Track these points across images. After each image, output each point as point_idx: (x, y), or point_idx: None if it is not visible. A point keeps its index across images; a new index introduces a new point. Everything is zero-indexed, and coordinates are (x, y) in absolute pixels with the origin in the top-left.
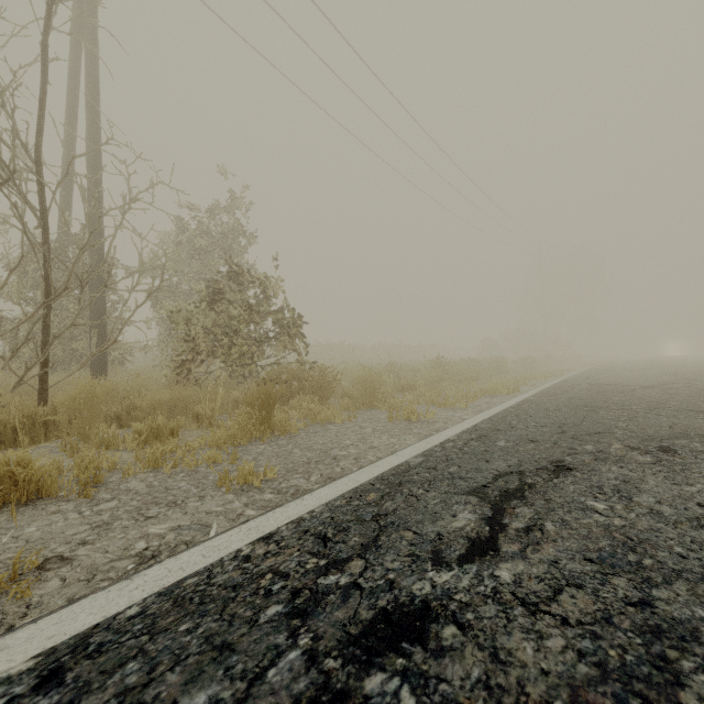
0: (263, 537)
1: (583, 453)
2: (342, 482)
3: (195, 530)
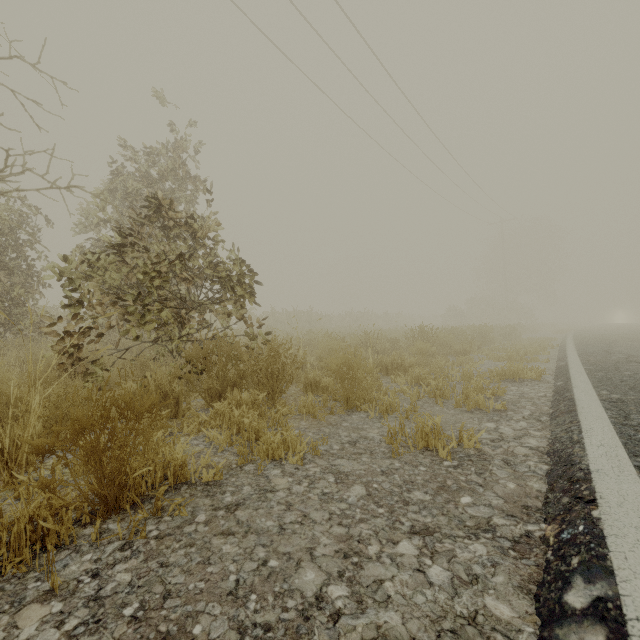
0: None
1: None
2: None
3: None
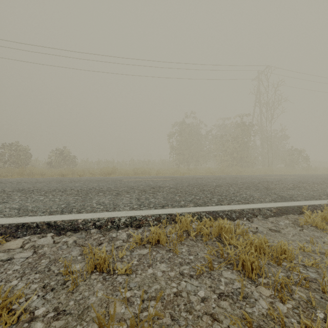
0: None
1: None
2: None
3: None
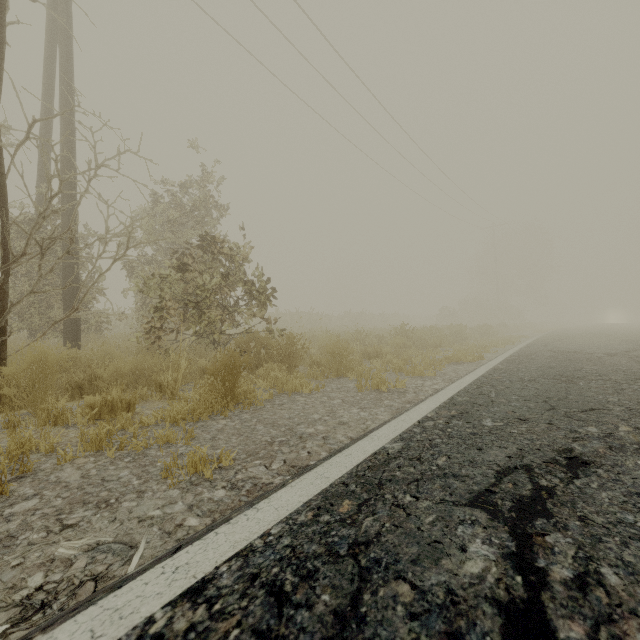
0: (191, 588)
1: (590, 439)
2: (308, 480)
3: (114, 554)
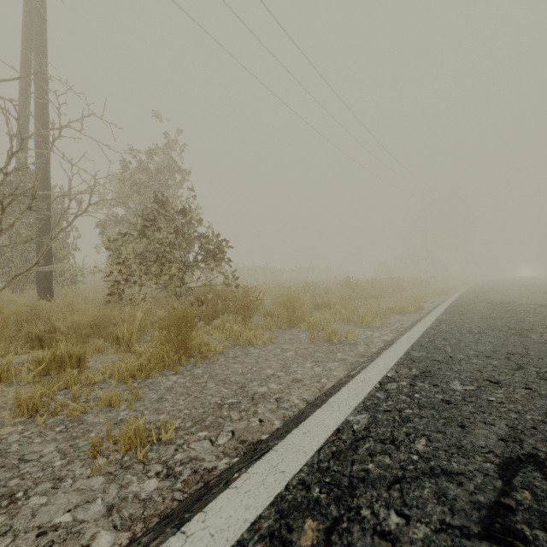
0: None
1: None
2: (258, 475)
3: None
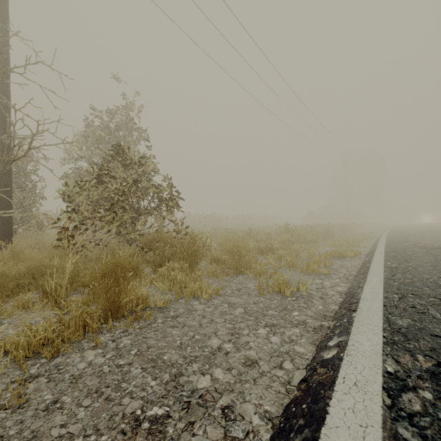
0: None
1: None
2: None
3: None
